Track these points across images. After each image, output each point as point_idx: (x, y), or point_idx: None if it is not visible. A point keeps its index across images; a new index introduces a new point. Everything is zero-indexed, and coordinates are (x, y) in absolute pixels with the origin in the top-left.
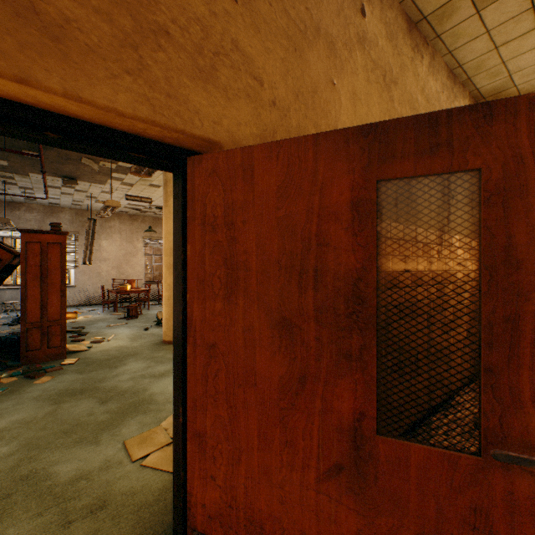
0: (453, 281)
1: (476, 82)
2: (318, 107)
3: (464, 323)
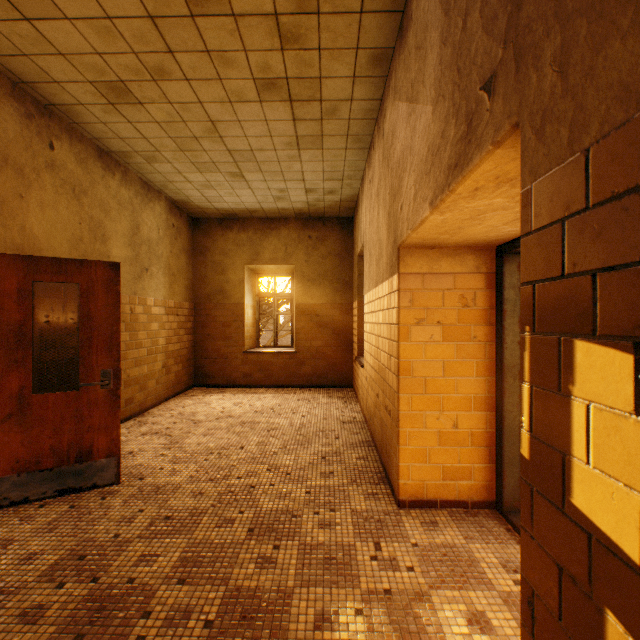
0: (149, 329)
1: (168, 193)
2: (8, 213)
3: (161, 359)
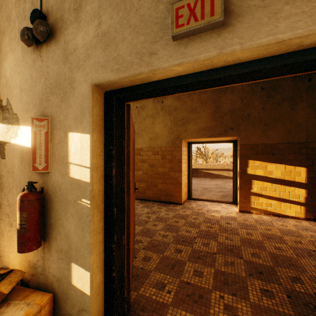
0: None
1: None
2: None
3: None
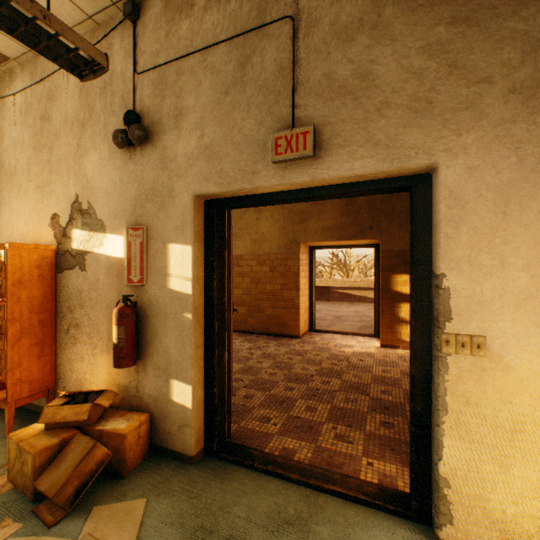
0: None
1: None
2: None
3: None
